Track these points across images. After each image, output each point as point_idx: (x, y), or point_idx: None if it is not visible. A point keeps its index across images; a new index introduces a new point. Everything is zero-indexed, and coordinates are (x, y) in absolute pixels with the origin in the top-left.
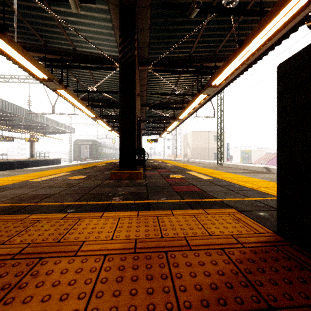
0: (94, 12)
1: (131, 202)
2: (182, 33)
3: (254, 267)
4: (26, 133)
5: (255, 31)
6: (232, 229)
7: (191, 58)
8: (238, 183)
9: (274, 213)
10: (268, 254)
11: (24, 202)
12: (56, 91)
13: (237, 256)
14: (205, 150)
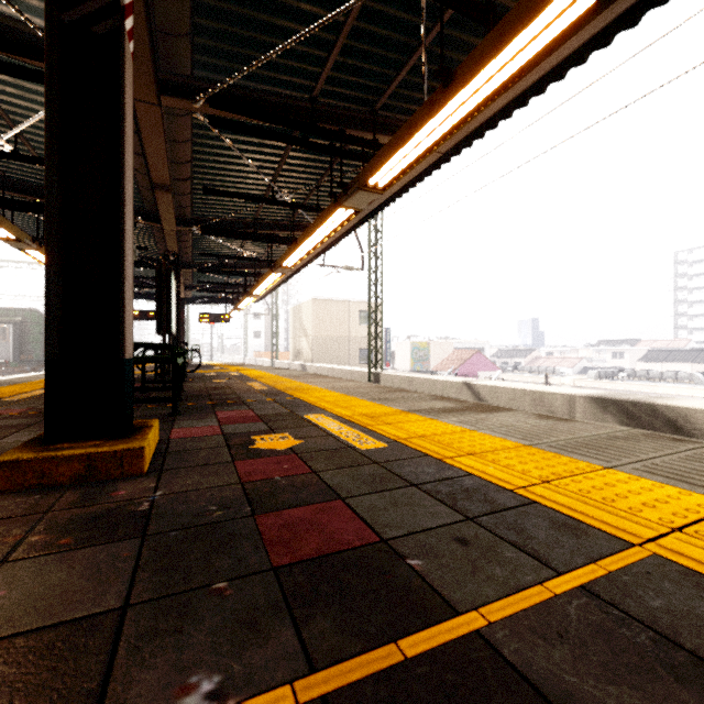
0: None
1: None
2: (293, 23)
3: None
4: None
5: (488, 48)
6: None
7: (315, 107)
8: (464, 464)
9: None
10: None
11: None
12: None
13: None
14: (341, 342)
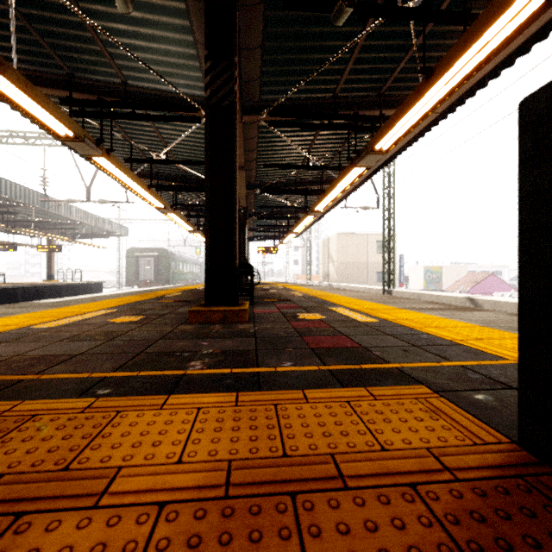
0: (159, 15)
1: (225, 373)
2: (321, 55)
3: (488, 537)
4: (40, 237)
5: (456, 51)
6: (426, 434)
7: (337, 100)
8: (426, 330)
9: (504, 394)
10: (511, 499)
11: (14, 373)
12: (91, 159)
13: (446, 504)
14: (361, 267)
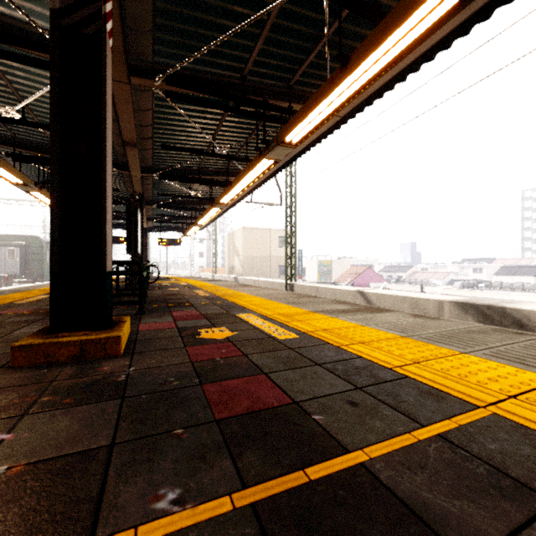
0: None
1: None
2: (228, 21)
3: None
4: None
5: (374, 38)
6: None
7: (245, 83)
8: (356, 350)
9: None
10: None
11: None
12: None
13: None
14: (264, 260)
